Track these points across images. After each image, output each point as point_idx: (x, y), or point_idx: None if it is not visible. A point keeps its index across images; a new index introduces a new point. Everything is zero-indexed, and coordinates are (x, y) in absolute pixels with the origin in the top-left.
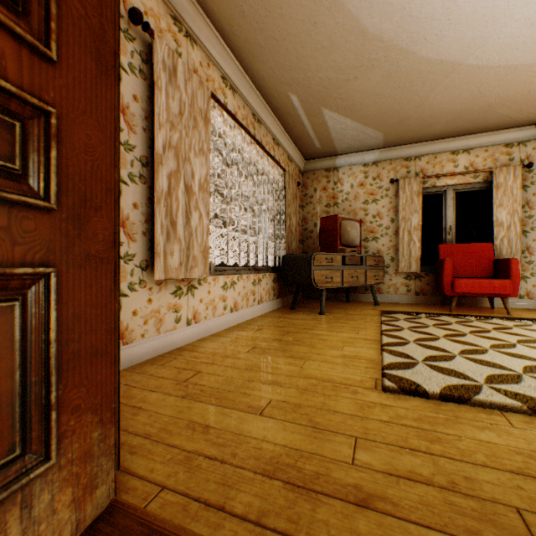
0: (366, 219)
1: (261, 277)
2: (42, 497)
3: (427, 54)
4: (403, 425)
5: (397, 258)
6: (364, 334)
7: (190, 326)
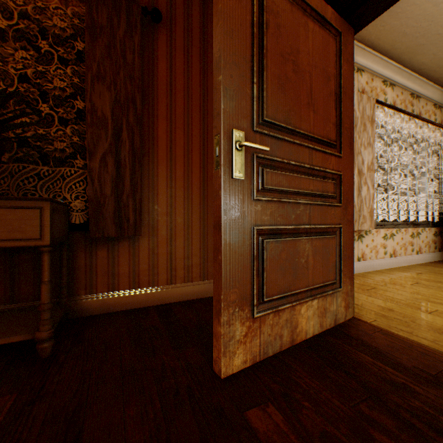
0: None
1: (419, 231)
2: (338, 299)
3: None
4: None
5: None
6: None
7: (359, 262)
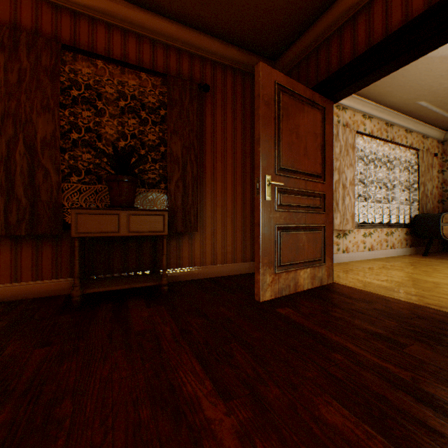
0: None
1: (393, 231)
2: (323, 270)
3: None
4: None
5: None
6: None
7: (343, 253)
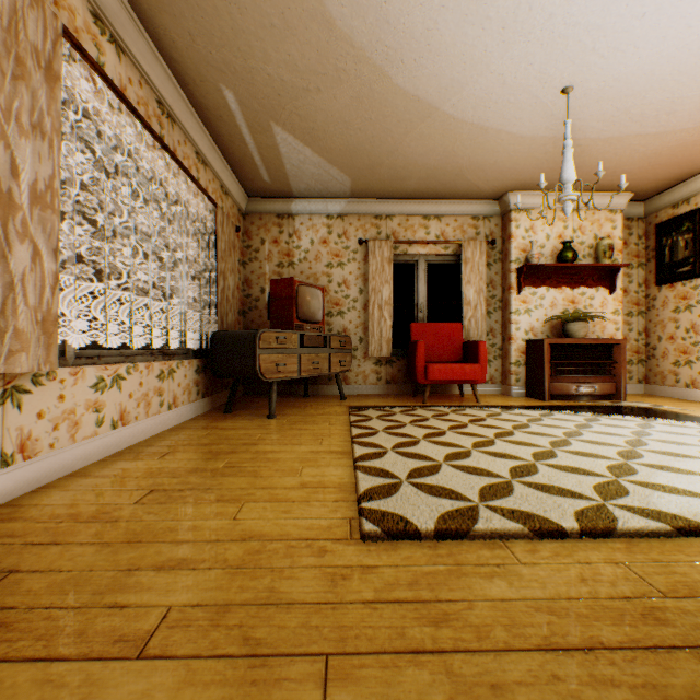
0: (330, 288)
1: (175, 366)
2: None
3: (404, 84)
4: (396, 601)
5: (367, 338)
6: (331, 444)
7: (11, 467)
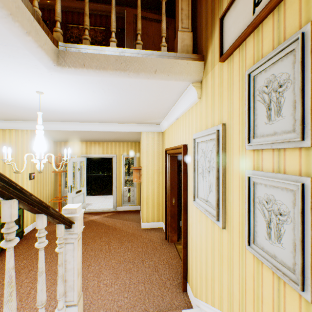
0: None
1: None
2: None
3: None
4: None
5: None
6: None
7: None
